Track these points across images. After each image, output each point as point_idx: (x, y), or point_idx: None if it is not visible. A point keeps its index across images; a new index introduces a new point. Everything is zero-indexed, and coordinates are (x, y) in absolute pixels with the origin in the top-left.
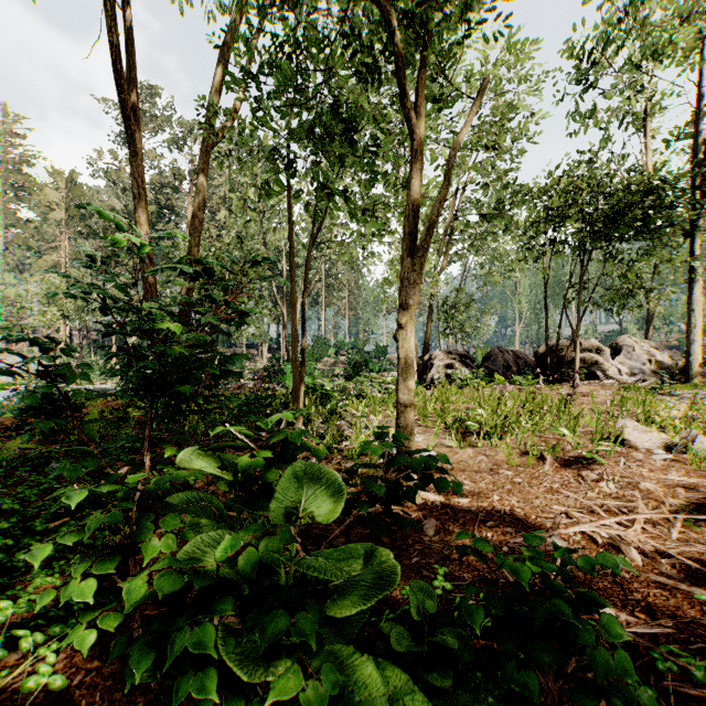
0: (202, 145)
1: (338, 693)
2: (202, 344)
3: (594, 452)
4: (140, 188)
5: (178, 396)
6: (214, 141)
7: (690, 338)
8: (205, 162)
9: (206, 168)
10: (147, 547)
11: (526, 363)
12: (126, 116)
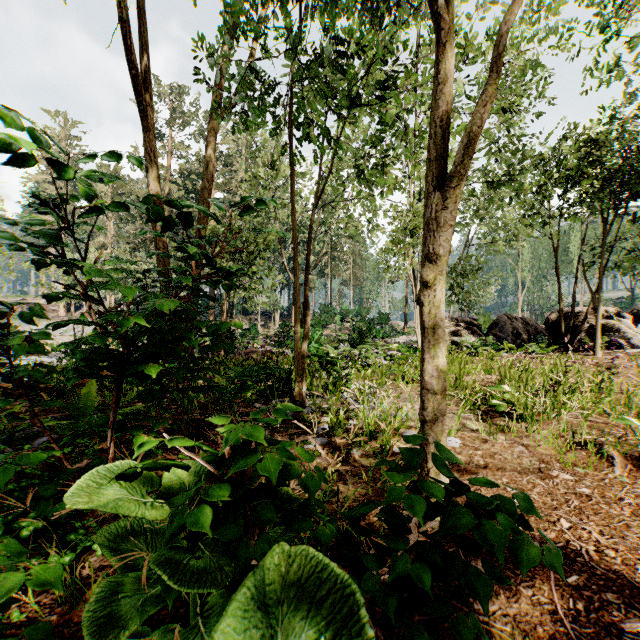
0: (210, 117)
1: None
2: (177, 310)
3: None
4: (153, 161)
5: (142, 375)
6: (222, 114)
7: None
8: (214, 134)
9: (215, 140)
10: None
11: (537, 330)
12: (138, 91)
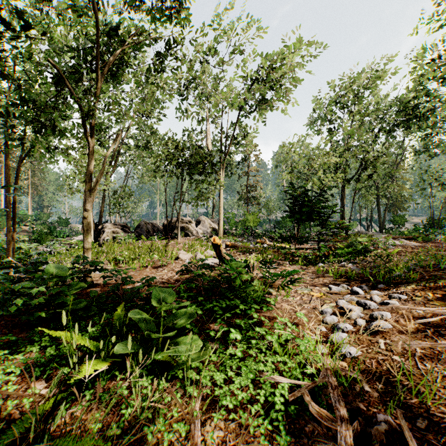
0: None
1: (72, 304)
2: None
3: (166, 262)
4: None
5: None
6: None
7: (219, 218)
8: None
9: None
10: (3, 288)
11: (158, 229)
12: None
